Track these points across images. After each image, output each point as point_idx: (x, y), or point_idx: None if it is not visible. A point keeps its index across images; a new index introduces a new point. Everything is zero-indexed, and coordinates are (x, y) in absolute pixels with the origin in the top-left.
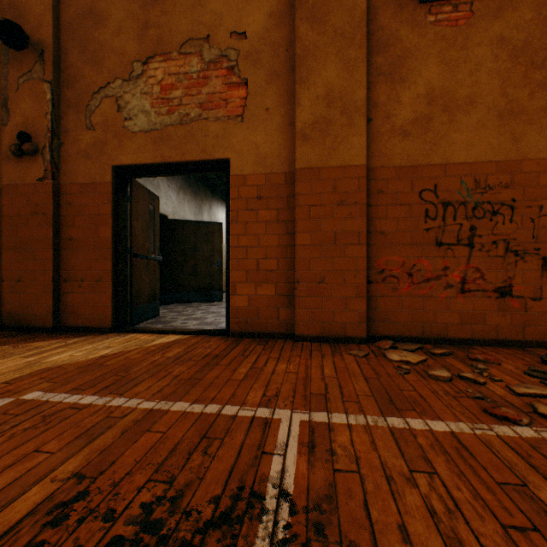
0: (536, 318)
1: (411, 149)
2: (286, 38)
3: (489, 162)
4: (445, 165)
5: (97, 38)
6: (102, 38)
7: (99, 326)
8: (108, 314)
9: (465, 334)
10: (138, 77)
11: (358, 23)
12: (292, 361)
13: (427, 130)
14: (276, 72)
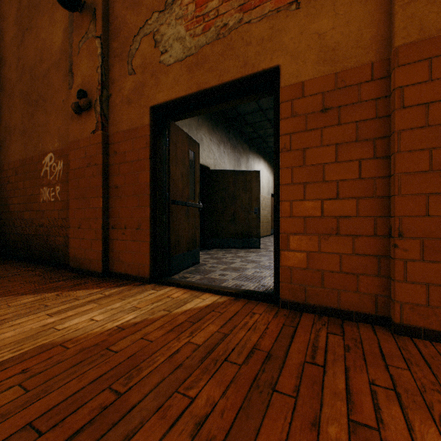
0: None
1: None
2: None
3: None
4: None
5: None
6: None
7: (138, 275)
8: (146, 263)
9: None
10: (173, 2)
11: None
12: None
13: None
14: None
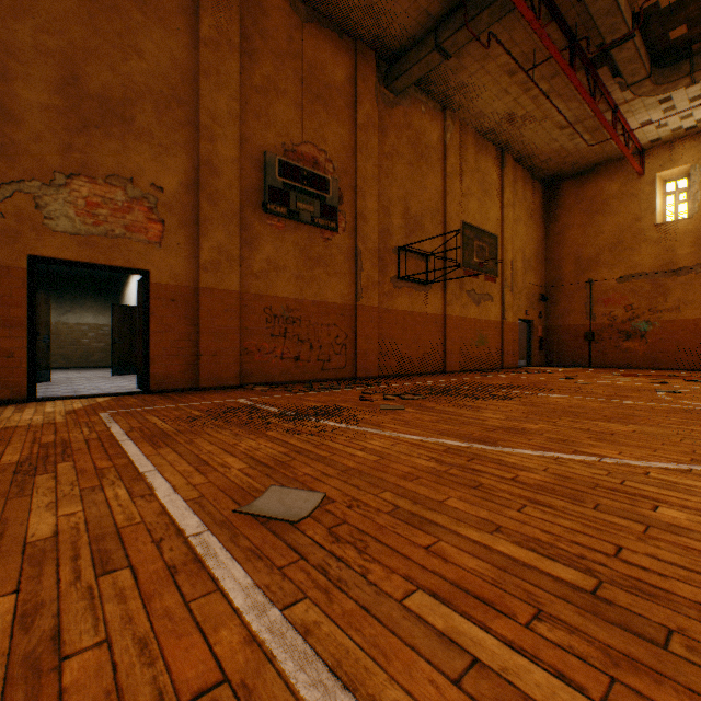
0: (309, 370)
1: (261, 286)
2: (192, 203)
3: (292, 298)
4: (275, 297)
5: (8, 133)
6: (15, 137)
7: (12, 398)
8: (25, 386)
9: (283, 379)
10: (62, 187)
11: (236, 213)
12: (215, 395)
13: (268, 278)
14: (185, 222)
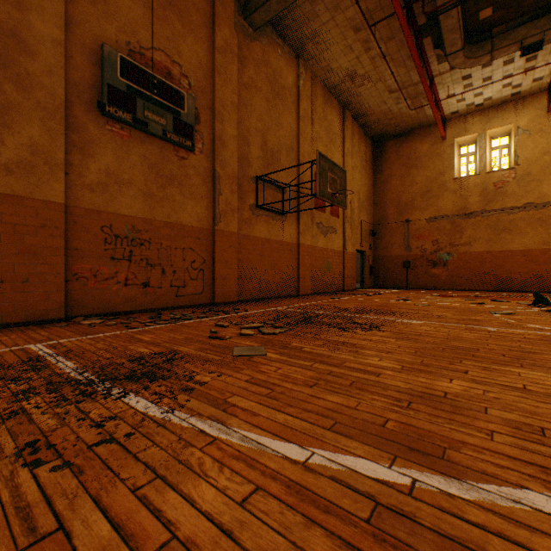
0: (160, 297)
1: (97, 200)
2: None
3: (140, 218)
4: (117, 214)
5: None
6: None
7: None
8: None
9: (128, 308)
10: None
11: (59, 107)
12: (12, 335)
13: (107, 191)
14: None
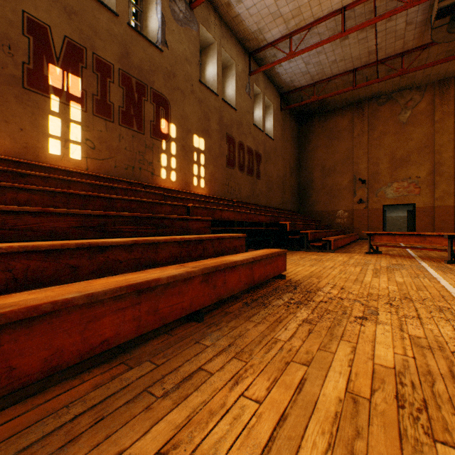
0: None
1: None
2: (431, 178)
3: None
4: None
5: (378, 178)
6: (379, 178)
7: None
8: None
9: None
10: (389, 186)
11: (451, 176)
12: None
13: None
14: (428, 185)
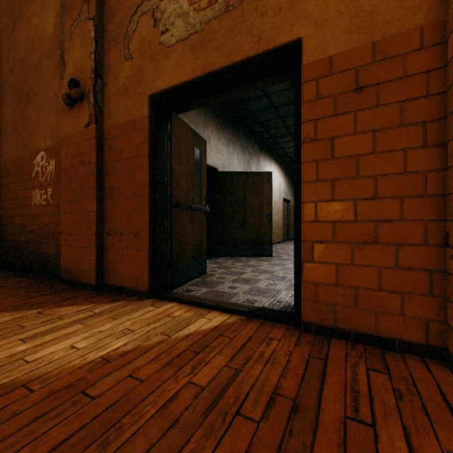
0: None
1: None
2: None
3: None
4: None
5: None
6: None
7: (136, 288)
8: (145, 275)
9: None
10: None
11: None
12: None
13: None
14: None
